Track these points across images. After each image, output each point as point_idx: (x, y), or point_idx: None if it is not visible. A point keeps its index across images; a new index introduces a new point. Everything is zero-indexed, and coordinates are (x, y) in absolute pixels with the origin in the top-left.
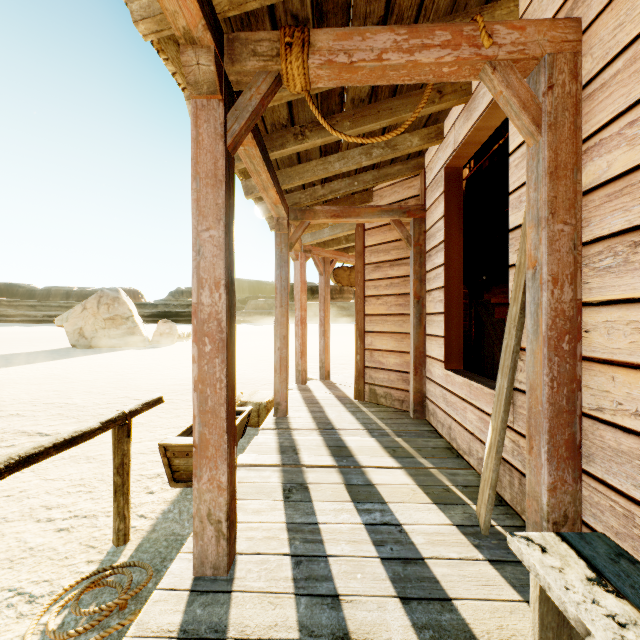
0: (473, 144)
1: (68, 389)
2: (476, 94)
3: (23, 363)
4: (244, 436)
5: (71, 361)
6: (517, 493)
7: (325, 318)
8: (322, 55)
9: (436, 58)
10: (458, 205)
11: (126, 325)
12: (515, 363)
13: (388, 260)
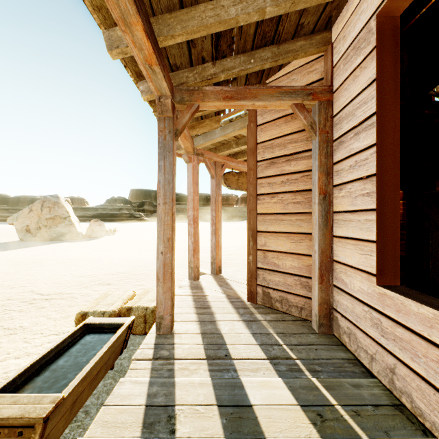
0: None
1: None
2: None
3: None
4: (127, 347)
5: (10, 253)
6: None
7: (216, 217)
8: None
9: None
10: (394, 66)
11: (64, 223)
12: None
13: (284, 155)
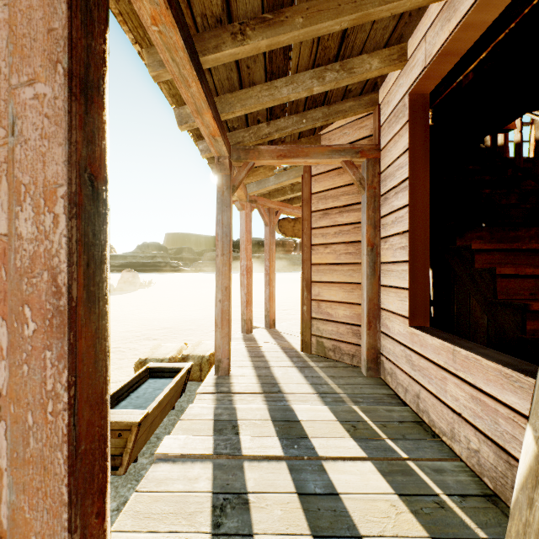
0: (451, 55)
1: None
2: None
3: None
4: (184, 393)
5: None
6: None
7: (270, 267)
8: None
9: None
10: (424, 137)
11: None
12: None
13: (337, 206)
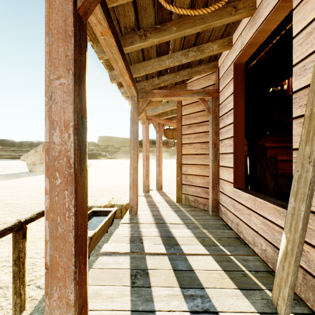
0: (254, 44)
1: (20, 195)
2: (260, 7)
3: (1, 180)
4: (112, 224)
5: (26, 179)
6: (301, 284)
7: (159, 156)
8: None
9: None
10: (241, 86)
11: None
12: (312, 191)
13: (196, 122)
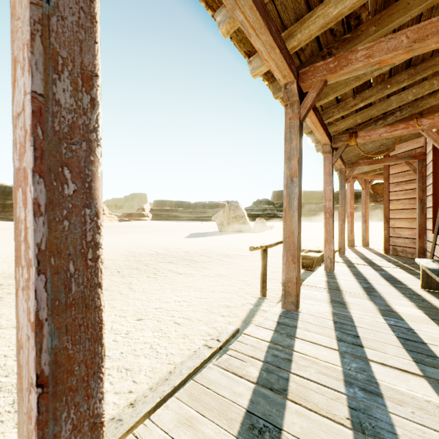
0: None
1: (236, 245)
2: None
3: (208, 236)
4: (322, 264)
5: (225, 236)
6: None
7: (365, 213)
8: (361, 138)
9: (400, 132)
10: None
11: (241, 220)
12: (438, 221)
13: (404, 181)
